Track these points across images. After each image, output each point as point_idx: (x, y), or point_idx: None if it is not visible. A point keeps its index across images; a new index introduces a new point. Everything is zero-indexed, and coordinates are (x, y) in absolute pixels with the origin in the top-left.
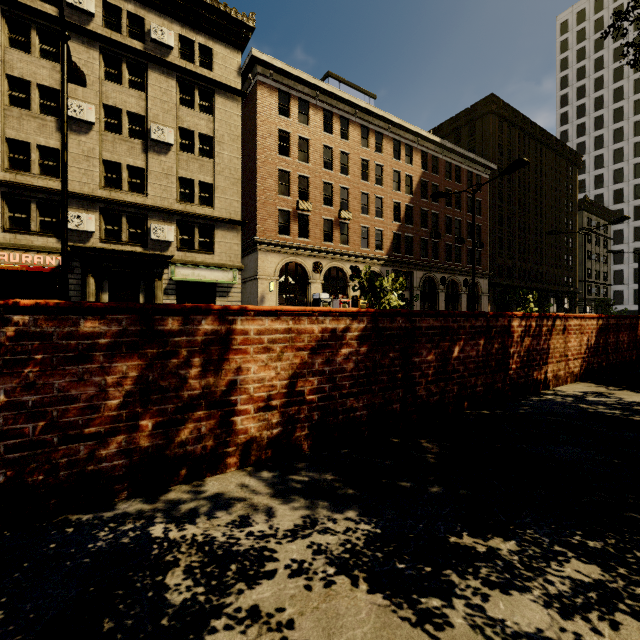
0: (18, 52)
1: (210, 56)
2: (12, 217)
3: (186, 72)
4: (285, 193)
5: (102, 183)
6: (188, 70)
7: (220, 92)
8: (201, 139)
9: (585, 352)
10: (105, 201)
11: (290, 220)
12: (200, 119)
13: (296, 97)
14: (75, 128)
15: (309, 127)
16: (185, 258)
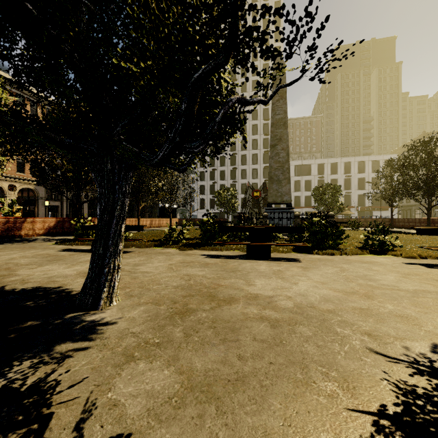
0: None
1: None
2: None
3: None
4: None
5: None
6: None
7: None
8: None
9: (47, 228)
10: None
11: None
12: None
13: None
14: None
15: None
16: None
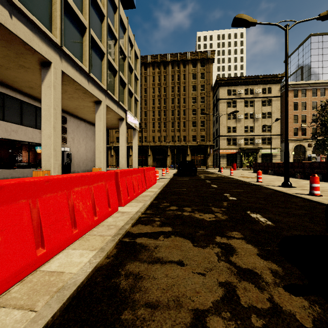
0: (229, 108)
1: (270, 89)
2: (227, 142)
3: (264, 97)
4: (295, 122)
5: (244, 131)
6: (264, 97)
7: (273, 98)
8: (267, 113)
9: None
10: (245, 136)
11: (298, 131)
12: (267, 108)
13: (300, 89)
14: (239, 120)
15: (306, 97)
16: (263, 147)
